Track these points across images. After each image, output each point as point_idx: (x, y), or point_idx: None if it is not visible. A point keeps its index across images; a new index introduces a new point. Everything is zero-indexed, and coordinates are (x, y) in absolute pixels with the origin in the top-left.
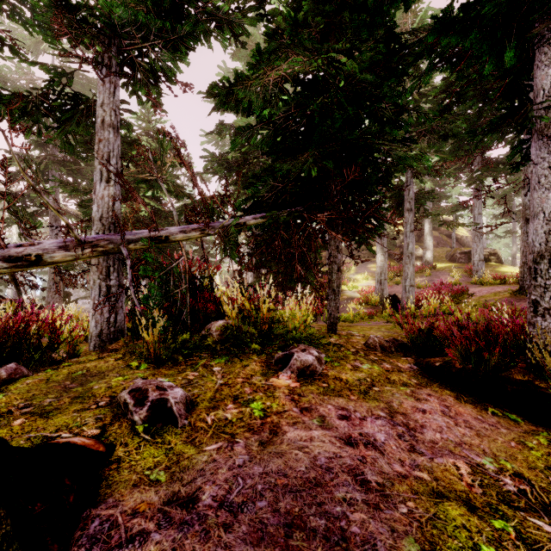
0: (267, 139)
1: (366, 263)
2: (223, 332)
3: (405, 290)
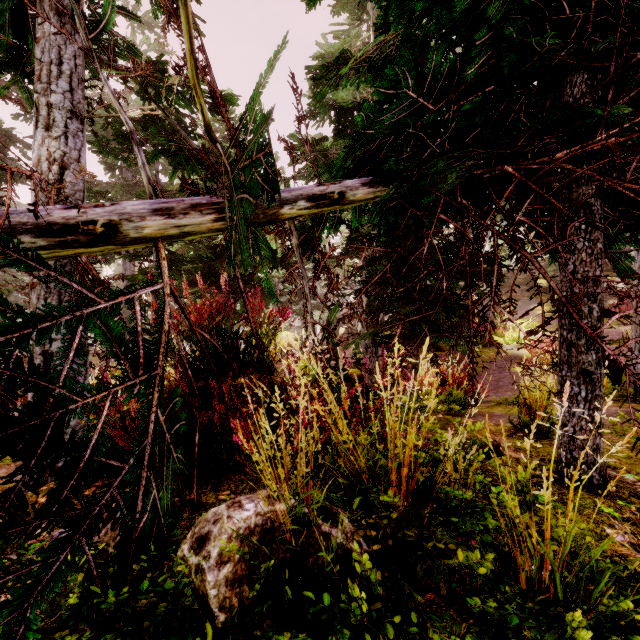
0: (392, 50)
1: (527, 304)
2: (247, 567)
3: (639, 350)
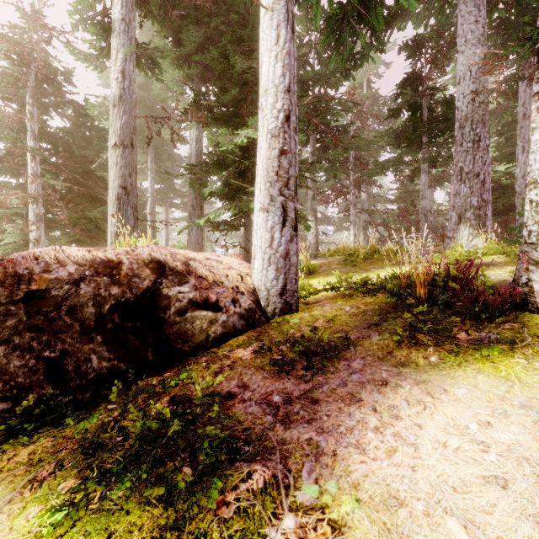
0: None
1: None
2: None
3: None
